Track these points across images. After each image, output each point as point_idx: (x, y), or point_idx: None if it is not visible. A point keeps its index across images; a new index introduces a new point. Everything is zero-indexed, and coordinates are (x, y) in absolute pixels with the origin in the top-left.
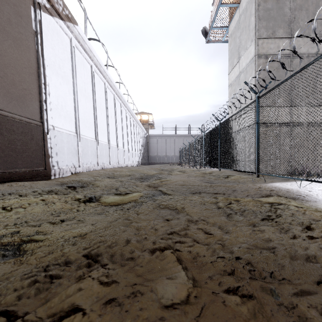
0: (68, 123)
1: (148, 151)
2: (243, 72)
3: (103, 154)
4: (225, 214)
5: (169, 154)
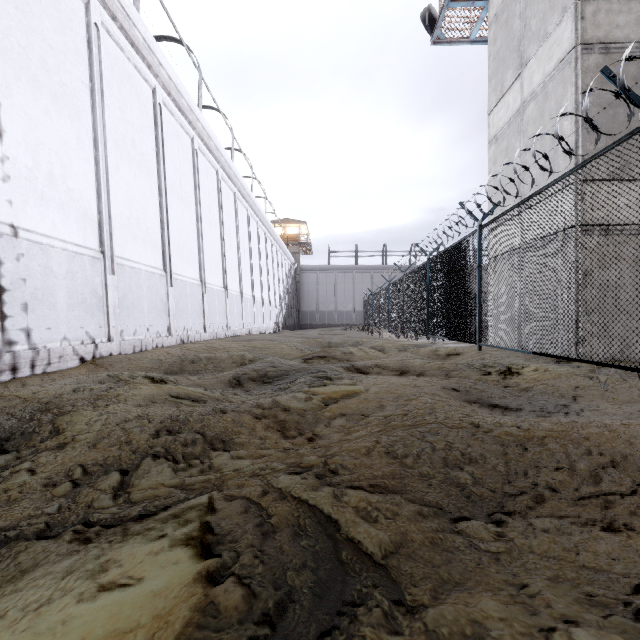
0: (73, 222)
1: (299, 301)
2: (534, 99)
3: (187, 306)
4: None
5: (343, 307)
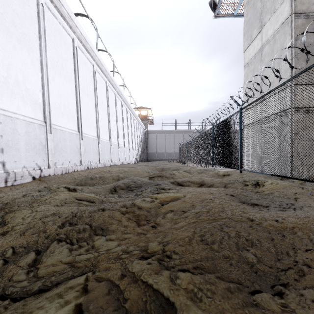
0: (29, 106)
1: (147, 147)
2: (268, 43)
3: (90, 150)
4: None
5: (169, 150)
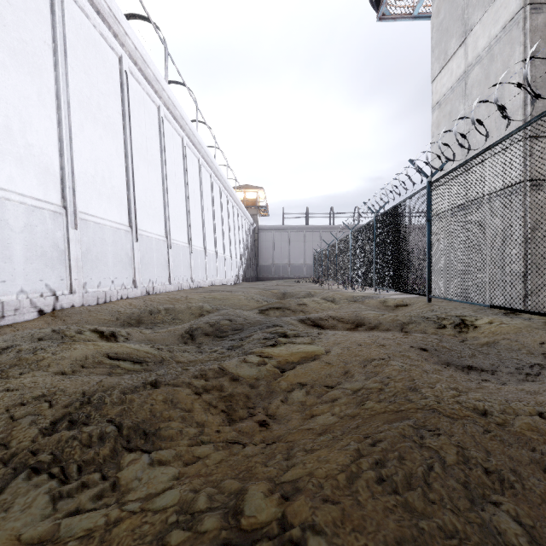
0: (32, 176)
1: (257, 256)
2: (479, 63)
3: (153, 260)
4: None
5: (295, 262)
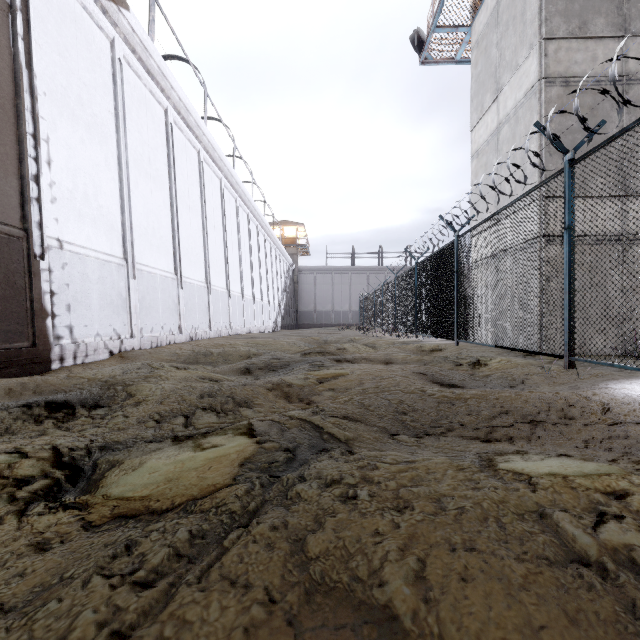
0: (102, 234)
1: (297, 301)
2: (507, 122)
3: (195, 307)
4: (639, 629)
5: (340, 307)
